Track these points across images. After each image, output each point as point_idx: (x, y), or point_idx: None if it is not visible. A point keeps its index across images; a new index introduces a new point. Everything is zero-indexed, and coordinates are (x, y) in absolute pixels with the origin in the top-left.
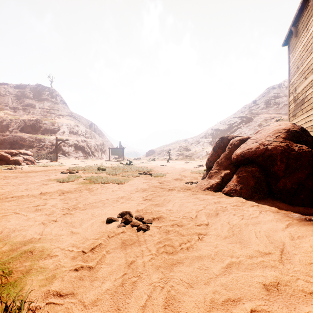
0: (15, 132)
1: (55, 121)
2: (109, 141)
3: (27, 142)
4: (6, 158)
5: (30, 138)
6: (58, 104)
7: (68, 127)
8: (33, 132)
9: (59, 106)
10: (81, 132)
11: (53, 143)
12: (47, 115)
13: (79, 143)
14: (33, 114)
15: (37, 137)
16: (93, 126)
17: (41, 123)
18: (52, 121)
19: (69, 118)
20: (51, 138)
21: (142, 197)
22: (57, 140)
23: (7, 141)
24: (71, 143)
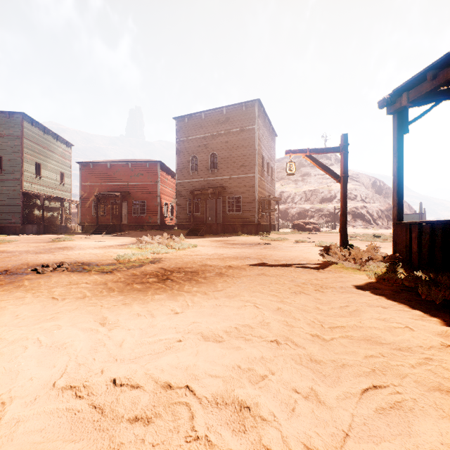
0: (299, 204)
1: (331, 188)
2: (405, 201)
3: (309, 212)
4: (302, 227)
5: (311, 208)
6: (333, 165)
7: None
8: (311, 202)
9: (333, 168)
10: (360, 196)
11: (330, 212)
12: (323, 181)
13: (357, 210)
14: (309, 183)
15: (317, 207)
16: (377, 184)
17: (318, 193)
18: (328, 189)
19: None
20: (328, 207)
21: (388, 245)
22: (335, 209)
23: (295, 213)
24: (348, 210)
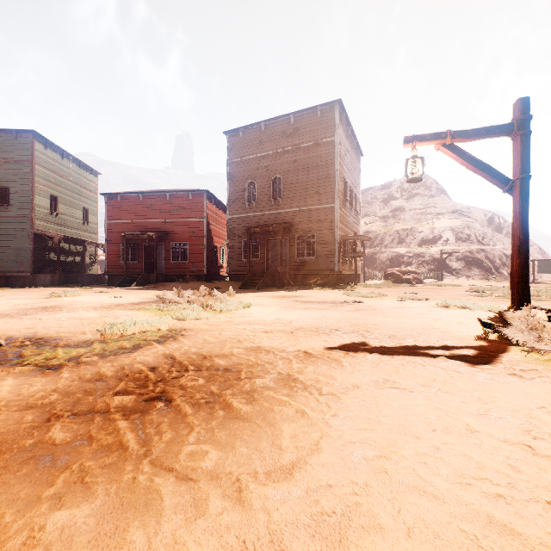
0: (390, 247)
1: (434, 226)
2: (535, 243)
3: (405, 258)
4: (398, 277)
5: (407, 253)
6: (434, 197)
7: (453, 232)
8: (407, 245)
9: (435, 200)
10: (475, 236)
11: (434, 258)
12: (421, 218)
13: (472, 255)
14: (403, 220)
15: (415, 251)
16: (495, 221)
17: (416, 232)
18: (429, 227)
19: (452, 216)
20: (431, 251)
21: None
22: (442, 254)
23: (386, 259)
24: (459, 255)
